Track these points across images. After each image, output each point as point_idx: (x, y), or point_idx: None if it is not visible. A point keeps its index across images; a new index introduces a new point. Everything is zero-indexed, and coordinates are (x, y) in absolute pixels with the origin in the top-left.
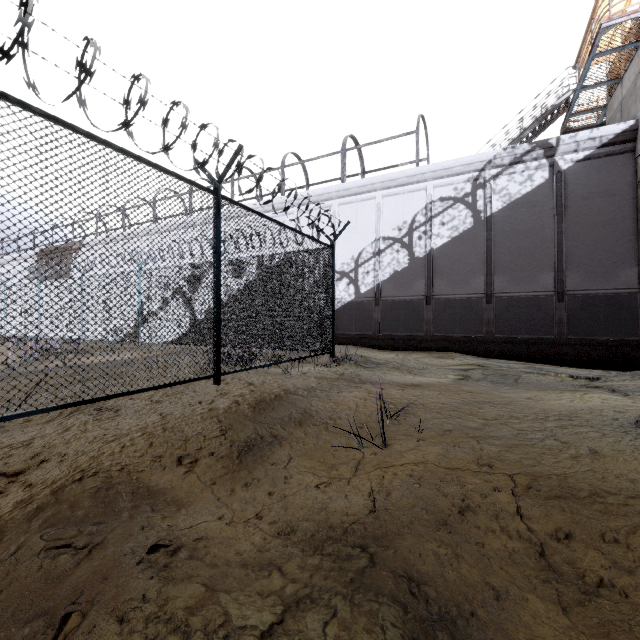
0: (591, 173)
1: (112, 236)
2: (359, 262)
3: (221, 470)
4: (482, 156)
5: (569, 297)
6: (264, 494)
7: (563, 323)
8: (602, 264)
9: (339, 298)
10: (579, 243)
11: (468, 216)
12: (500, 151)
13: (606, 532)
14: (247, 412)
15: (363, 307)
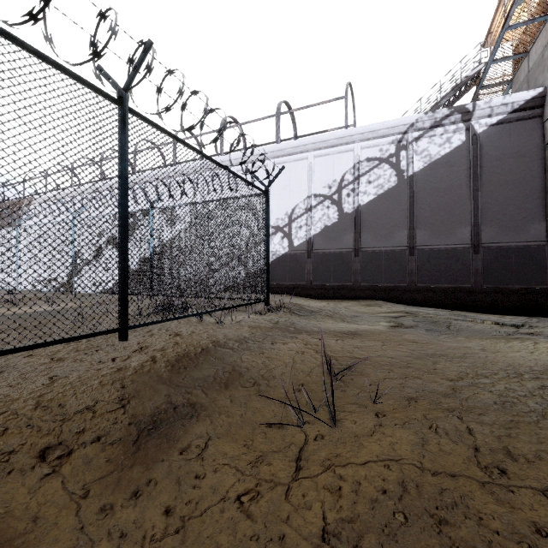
0: (503, 136)
1: (61, 193)
2: (292, 217)
3: (104, 468)
4: (405, 120)
5: (484, 249)
6: (158, 514)
7: (479, 273)
8: (514, 219)
9: (274, 251)
10: (493, 200)
11: (392, 175)
12: (422, 115)
13: None
14: (162, 372)
15: (296, 259)
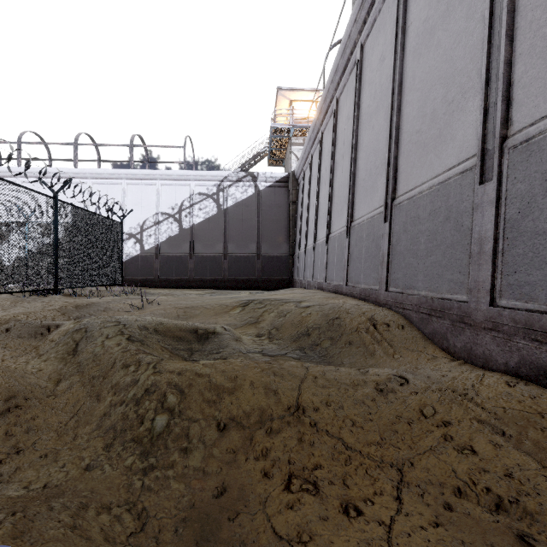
0: (272, 194)
1: None
2: (144, 228)
3: None
4: (222, 173)
5: (262, 257)
6: None
7: (260, 270)
8: (276, 241)
9: (128, 253)
10: (267, 229)
11: (215, 207)
12: (231, 173)
13: (194, 310)
14: (73, 308)
15: (147, 260)
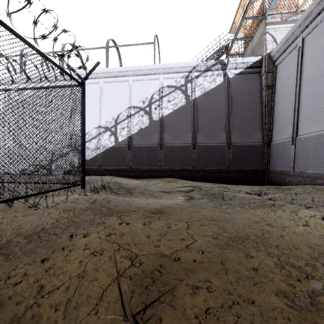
0: (242, 81)
1: None
2: (118, 121)
3: None
4: (190, 63)
5: (233, 146)
6: None
7: (230, 160)
8: (247, 129)
9: (104, 144)
10: (237, 118)
11: (183, 98)
12: (200, 62)
13: None
14: None
15: (120, 150)
